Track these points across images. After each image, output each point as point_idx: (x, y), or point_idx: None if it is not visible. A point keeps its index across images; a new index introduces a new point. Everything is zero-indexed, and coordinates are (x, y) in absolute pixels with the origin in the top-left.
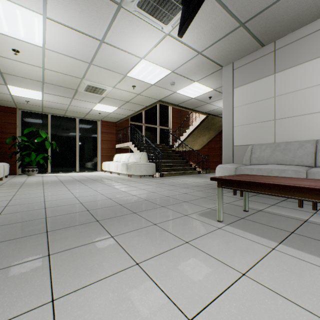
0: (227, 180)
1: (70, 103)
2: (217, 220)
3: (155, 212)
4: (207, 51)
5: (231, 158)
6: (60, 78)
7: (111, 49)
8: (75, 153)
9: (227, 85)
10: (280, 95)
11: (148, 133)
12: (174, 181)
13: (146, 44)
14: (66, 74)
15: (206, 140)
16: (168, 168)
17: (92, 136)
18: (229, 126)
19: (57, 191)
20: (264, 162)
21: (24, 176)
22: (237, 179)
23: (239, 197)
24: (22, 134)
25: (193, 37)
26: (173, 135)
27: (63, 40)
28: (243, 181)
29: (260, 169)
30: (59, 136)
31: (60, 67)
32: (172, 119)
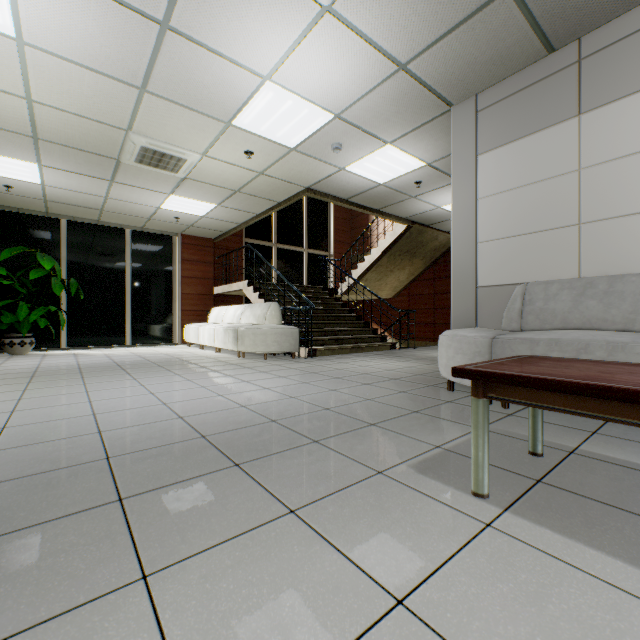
0: (510, 377)
1: (107, 192)
2: (472, 491)
3: (294, 461)
4: (420, 61)
5: (473, 315)
6: (74, 127)
7: (190, 49)
8: (123, 304)
9: (462, 148)
10: (594, 165)
11: (283, 263)
12: (340, 366)
13: (275, 38)
14: (87, 118)
15: (406, 279)
16: (327, 337)
17: (161, 268)
18: (468, 242)
19: (55, 395)
20: (557, 324)
21: (2, 356)
22: (541, 375)
23: (500, 409)
24: (1, 262)
25: (388, 21)
26: (337, 267)
27: (65, 20)
28: (568, 383)
29: (557, 341)
30: (87, 268)
31: (71, 97)
32: (334, 234)
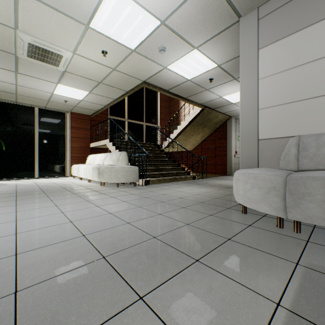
0: None
1: (16, 81)
2: None
3: None
4: None
5: (256, 158)
6: None
7: None
8: (33, 153)
9: (247, 45)
10: None
11: (132, 130)
12: (164, 192)
13: None
14: None
15: (200, 140)
16: (156, 172)
17: (58, 131)
18: (252, 109)
19: None
20: None
21: None
22: None
23: (294, 233)
24: None
25: None
26: (162, 132)
27: None
28: None
29: None
30: (9, 130)
31: None
32: (160, 115)
